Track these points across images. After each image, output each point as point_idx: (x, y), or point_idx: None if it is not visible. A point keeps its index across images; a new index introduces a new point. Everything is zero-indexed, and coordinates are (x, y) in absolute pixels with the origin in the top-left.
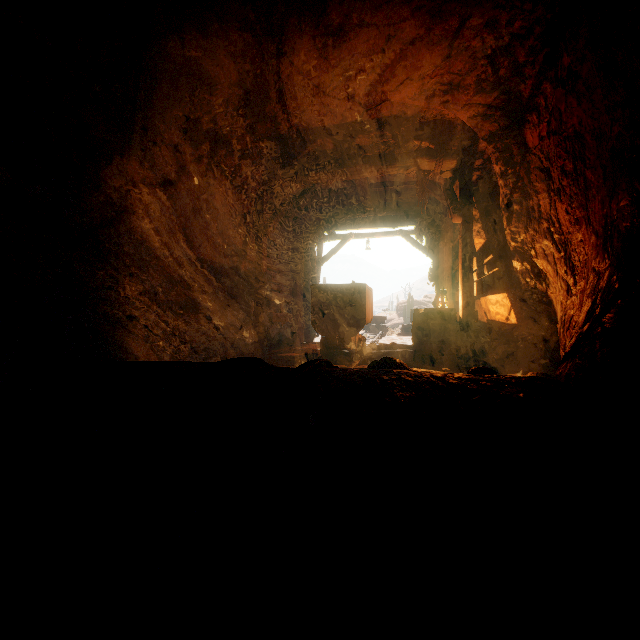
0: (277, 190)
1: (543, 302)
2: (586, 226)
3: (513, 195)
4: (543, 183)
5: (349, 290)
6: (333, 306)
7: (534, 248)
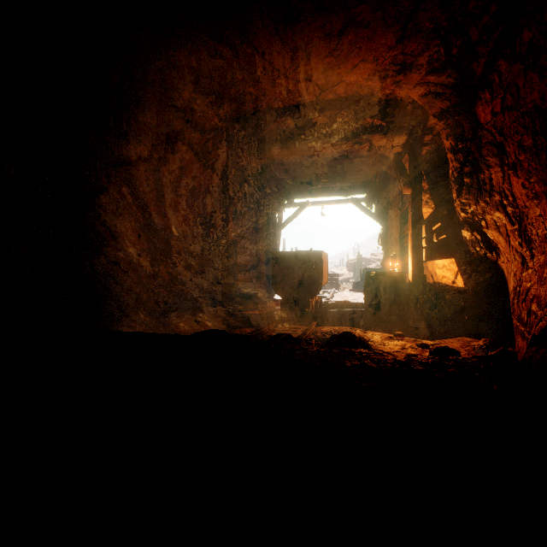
0: (242, 165)
1: (493, 270)
2: (546, 201)
3: (463, 169)
4: (496, 157)
5: (307, 256)
6: (292, 271)
7: (485, 219)
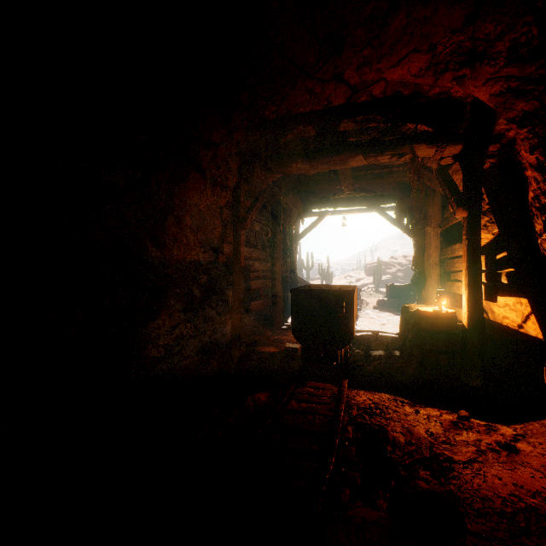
0: (255, 181)
1: None
2: None
3: None
4: None
5: (335, 297)
6: (317, 316)
7: None
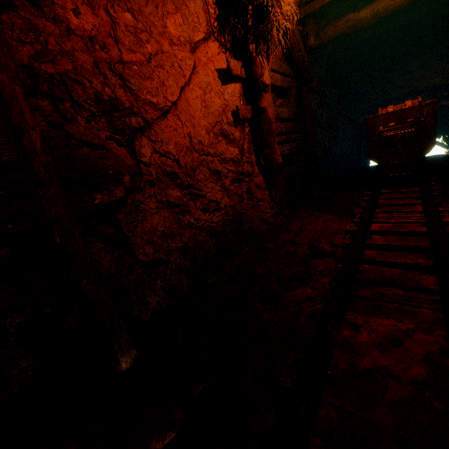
0: None
1: None
2: None
3: None
4: None
5: None
6: None
7: None
